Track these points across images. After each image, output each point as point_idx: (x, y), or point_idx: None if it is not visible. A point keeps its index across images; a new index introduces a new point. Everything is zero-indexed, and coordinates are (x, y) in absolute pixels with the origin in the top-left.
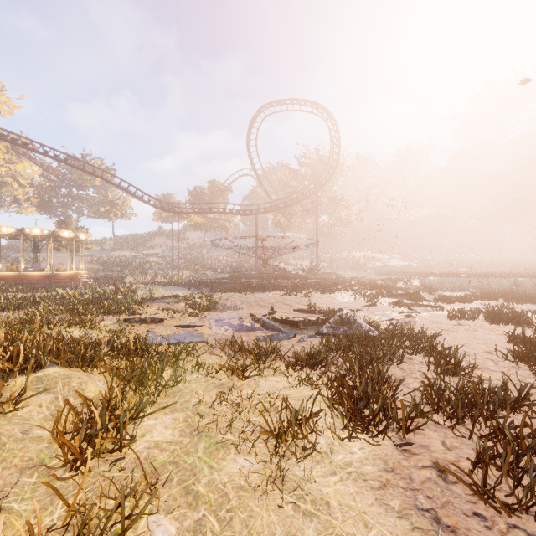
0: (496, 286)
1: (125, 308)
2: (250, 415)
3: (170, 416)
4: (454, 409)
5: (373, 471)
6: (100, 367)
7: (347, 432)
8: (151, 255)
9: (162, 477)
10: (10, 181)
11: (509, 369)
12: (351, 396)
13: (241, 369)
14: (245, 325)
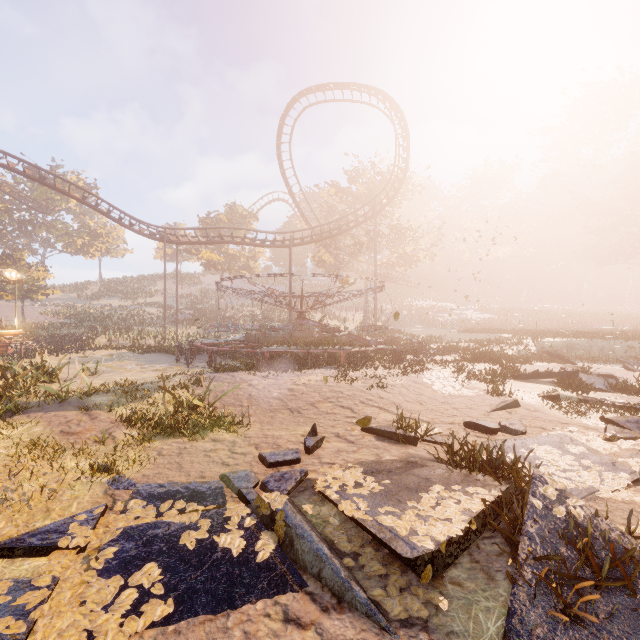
0: None
1: None
2: None
3: None
4: None
5: None
6: None
7: None
8: (148, 305)
9: None
10: None
11: None
12: None
13: None
14: (224, 548)
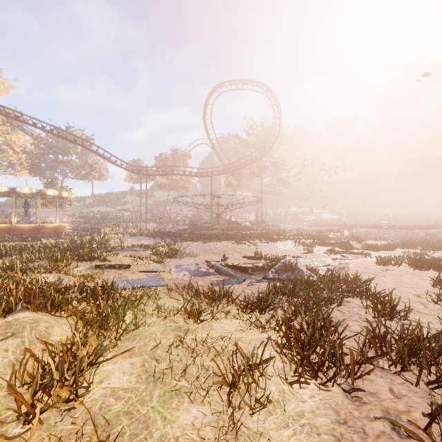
0: (412, 236)
1: (97, 255)
2: (204, 360)
3: (128, 361)
4: (397, 355)
5: (325, 424)
6: (67, 311)
7: (296, 378)
8: (123, 210)
9: (115, 431)
10: (6, 148)
11: (439, 312)
12: (299, 341)
13: (196, 313)
14: (201, 270)
